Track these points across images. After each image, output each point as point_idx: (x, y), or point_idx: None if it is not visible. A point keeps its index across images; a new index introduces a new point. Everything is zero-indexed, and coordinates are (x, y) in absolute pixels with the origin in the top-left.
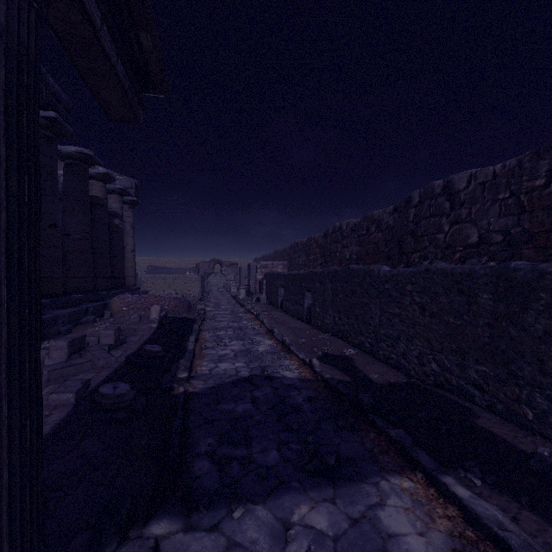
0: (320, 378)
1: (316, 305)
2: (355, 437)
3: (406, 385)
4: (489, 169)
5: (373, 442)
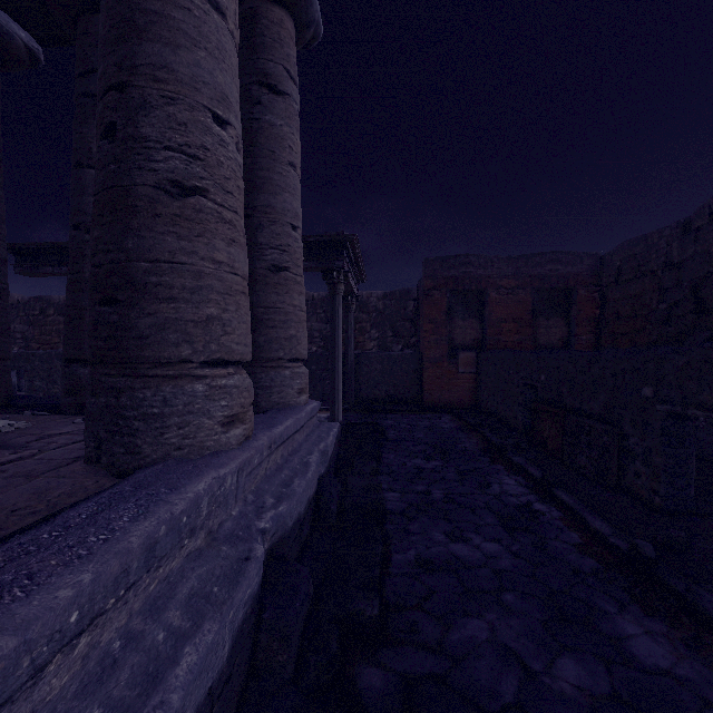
0: None
1: (37, 380)
2: None
3: None
4: None
5: None
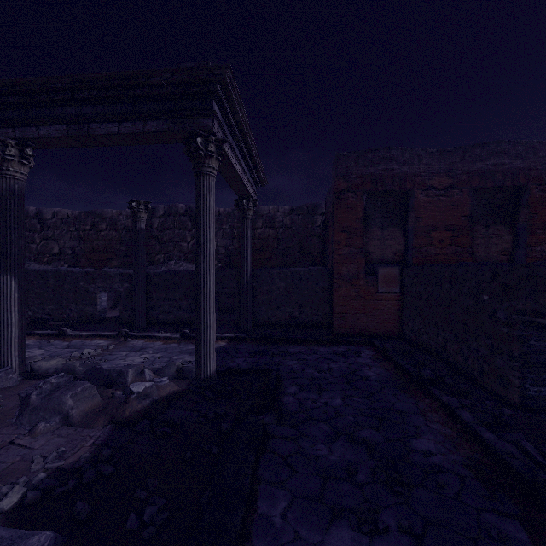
0: None
1: None
2: None
3: None
4: (65, 212)
5: None
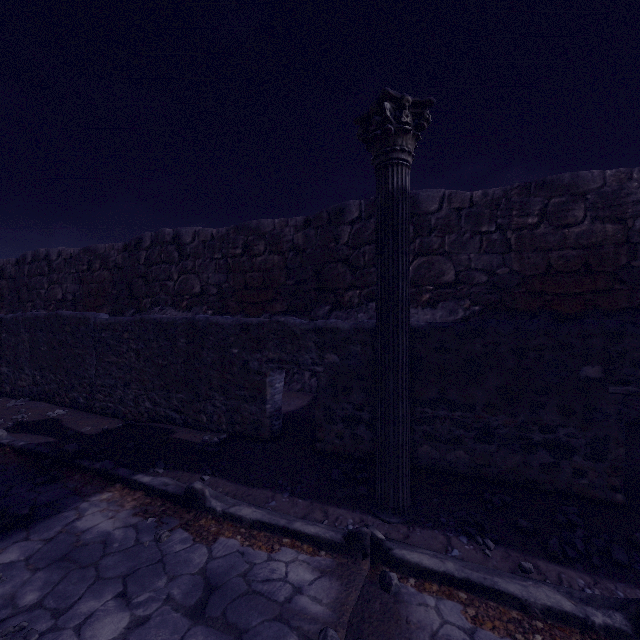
0: (10, 449)
1: (3, 364)
2: (57, 485)
3: (122, 427)
4: (209, 231)
5: (78, 481)
